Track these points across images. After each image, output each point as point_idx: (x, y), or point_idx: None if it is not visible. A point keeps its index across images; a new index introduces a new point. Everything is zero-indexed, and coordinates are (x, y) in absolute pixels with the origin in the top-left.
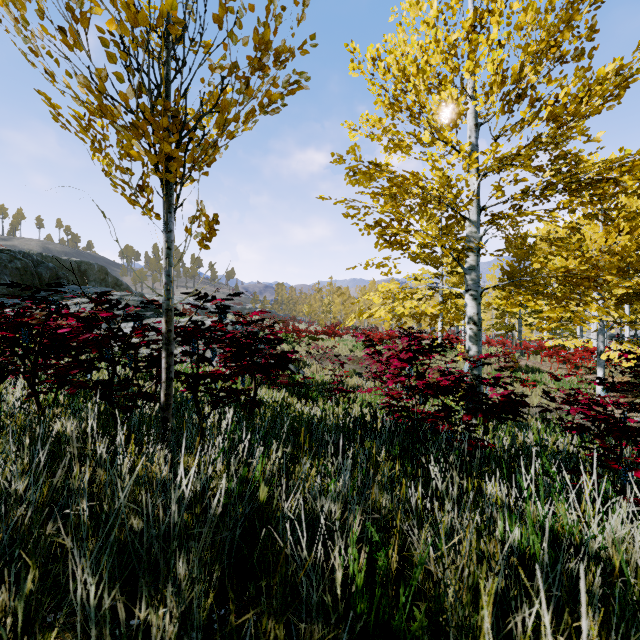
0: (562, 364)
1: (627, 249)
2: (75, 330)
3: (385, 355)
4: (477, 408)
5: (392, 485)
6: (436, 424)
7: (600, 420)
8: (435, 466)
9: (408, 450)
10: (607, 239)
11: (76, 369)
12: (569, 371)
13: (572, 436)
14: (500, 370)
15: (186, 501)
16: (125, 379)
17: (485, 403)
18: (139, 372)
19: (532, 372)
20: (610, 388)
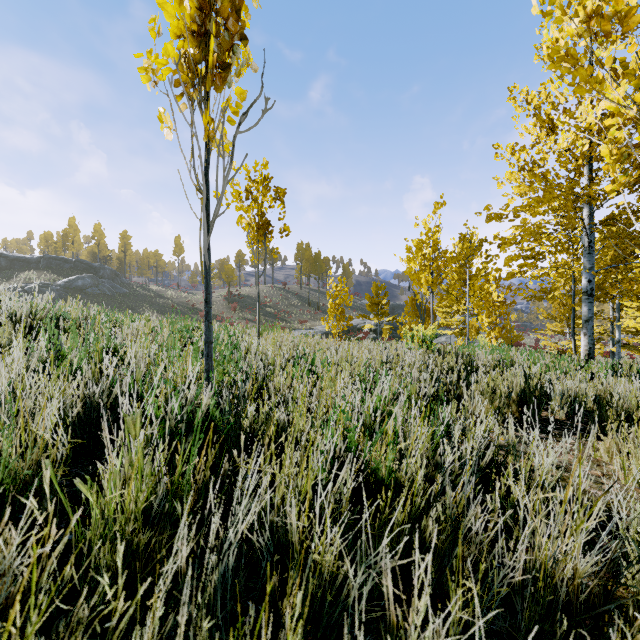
0: None
1: None
2: None
3: None
4: None
5: None
6: None
7: None
8: None
9: None
10: None
11: None
12: None
13: None
14: None
15: None
16: None
17: None
18: None
19: None
20: None
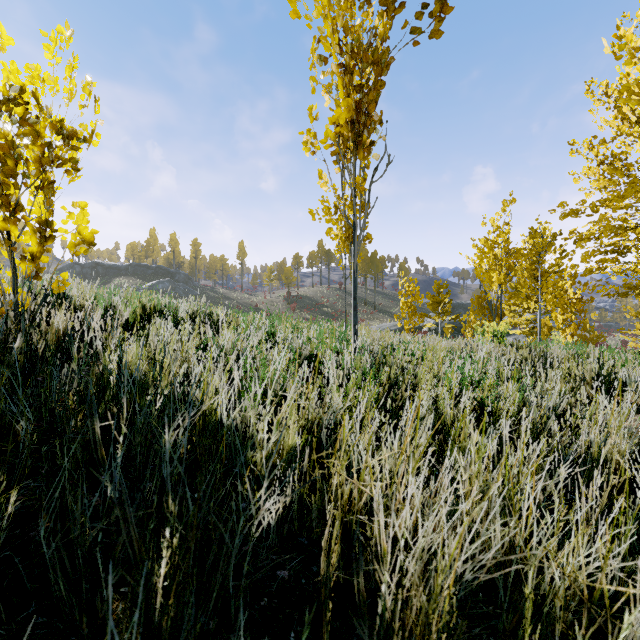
0: None
1: None
2: None
3: None
4: None
5: None
6: None
7: None
8: None
9: None
10: None
11: None
12: None
13: None
14: None
15: None
16: None
17: None
18: None
19: None
20: None
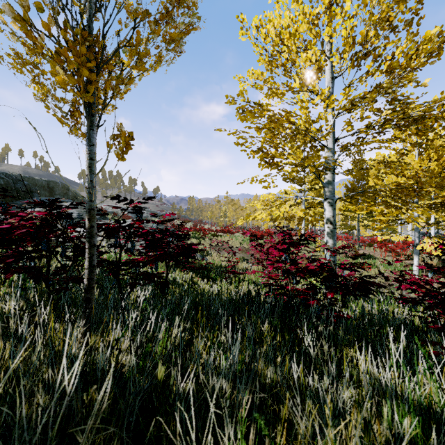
0: (388, 253)
1: (435, 172)
2: (14, 226)
3: (266, 246)
4: (337, 287)
5: (275, 358)
6: (307, 300)
7: (430, 296)
8: (308, 336)
9: (286, 322)
10: (421, 164)
11: (12, 258)
12: (393, 258)
13: (402, 305)
14: (354, 258)
15: (67, 398)
16: (62, 265)
17: (344, 283)
18: (69, 260)
19: (368, 258)
20: (436, 271)
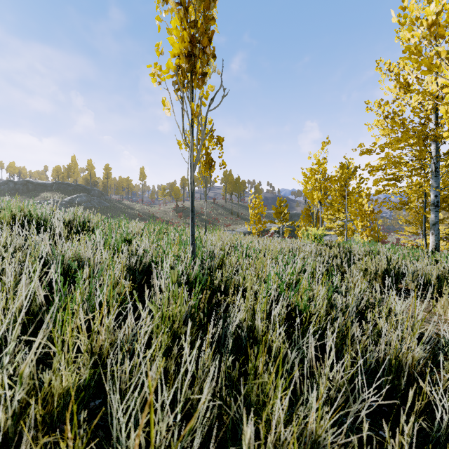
0: None
1: None
2: None
3: None
4: None
5: None
6: None
7: None
8: None
9: None
10: None
11: None
12: None
13: None
14: None
15: None
16: None
17: None
18: None
19: None
20: None
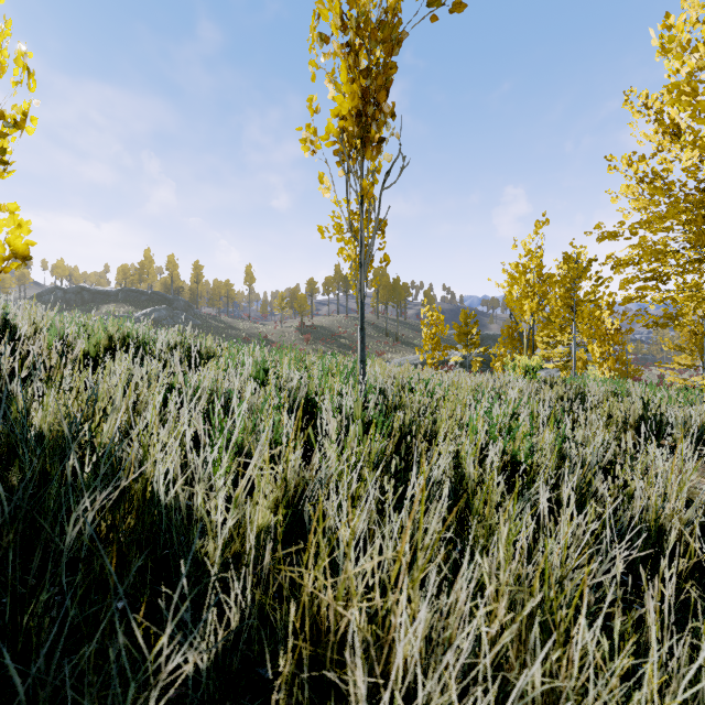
0: None
1: None
2: None
3: None
4: None
5: None
6: None
7: None
8: None
9: None
10: None
11: None
12: None
13: None
14: None
15: None
16: None
17: None
18: None
19: None
20: None
